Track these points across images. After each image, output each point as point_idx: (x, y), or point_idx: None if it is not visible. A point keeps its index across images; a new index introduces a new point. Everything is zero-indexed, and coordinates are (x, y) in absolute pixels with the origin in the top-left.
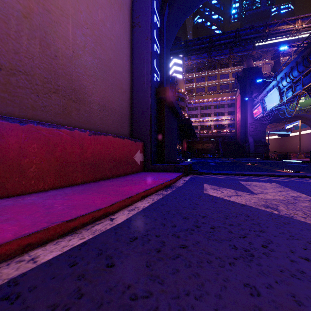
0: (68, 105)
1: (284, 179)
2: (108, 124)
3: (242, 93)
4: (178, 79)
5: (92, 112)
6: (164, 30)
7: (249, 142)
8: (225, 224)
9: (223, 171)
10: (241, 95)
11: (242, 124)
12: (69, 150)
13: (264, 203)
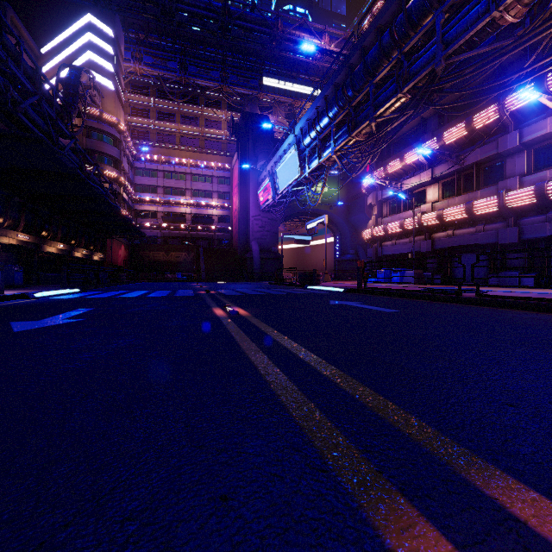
0: None
1: None
2: None
3: (241, 158)
4: (102, 88)
5: None
6: None
7: (252, 250)
8: None
9: None
10: (240, 162)
11: (242, 217)
12: None
13: None
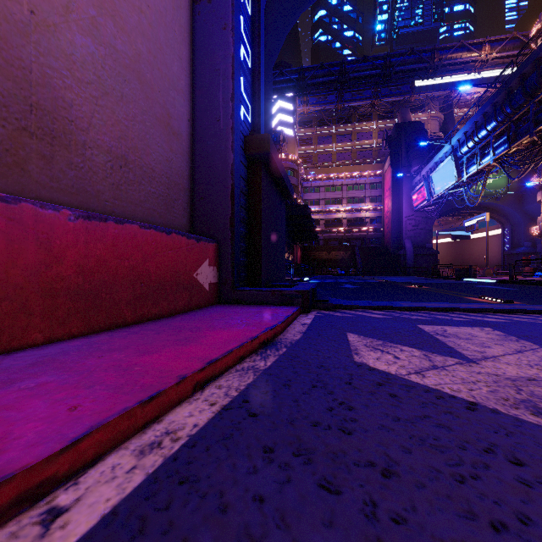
0: (15, 144)
1: (499, 318)
2: (134, 200)
3: (394, 165)
4: (286, 137)
5: (90, 170)
6: (260, 24)
7: (405, 248)
8: (477, 520)
9: (376, 301)
10: (393, 169)
11: (394, 218)
12: (2, 257)
13: (518, 396)
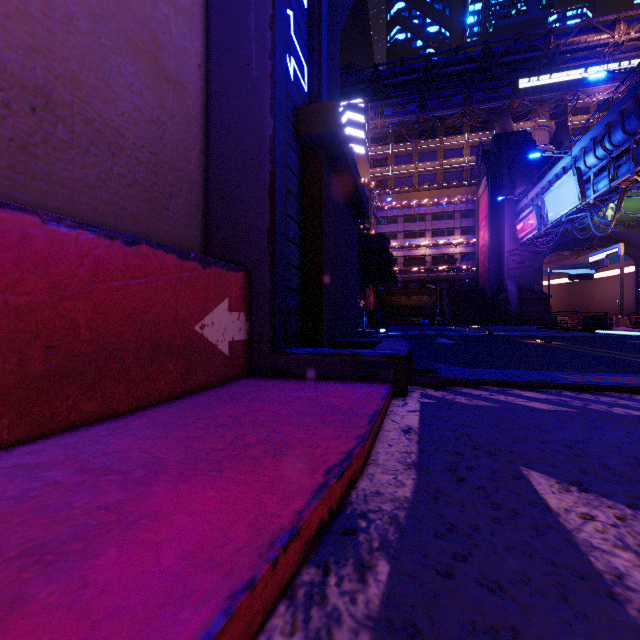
0: None
1: None
2: (71, 180)
3: (492, 187)
4: (356, 155)
5: None
6: None
7: (507, 291)
8: None
9: (514, 370)
10: (491, 192)
11: (493, 254)
12: None
13: None
